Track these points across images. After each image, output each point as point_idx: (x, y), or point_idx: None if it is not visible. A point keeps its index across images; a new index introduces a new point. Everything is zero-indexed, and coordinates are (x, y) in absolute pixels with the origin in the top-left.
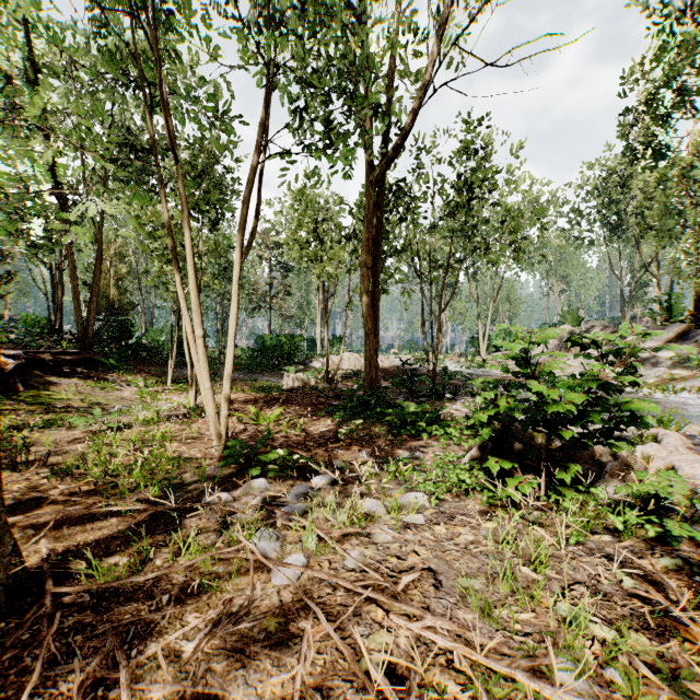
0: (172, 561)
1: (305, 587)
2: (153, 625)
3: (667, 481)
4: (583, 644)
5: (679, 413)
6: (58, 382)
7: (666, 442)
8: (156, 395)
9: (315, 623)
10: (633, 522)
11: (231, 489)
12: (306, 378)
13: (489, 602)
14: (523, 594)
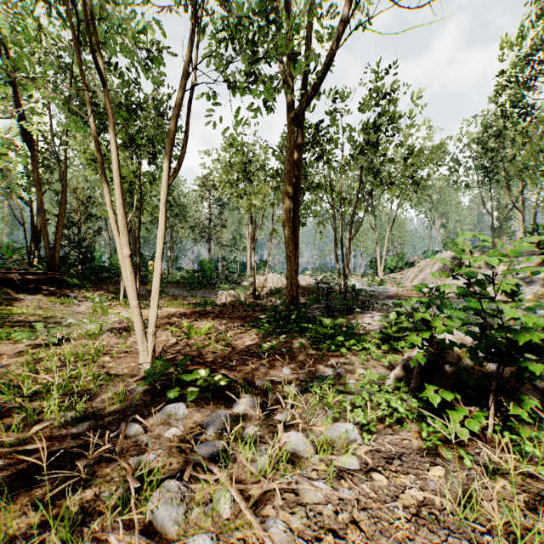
0: (36, 543)
1: None
2: None
3: None
4: None
5: None
6: (23, 298)
7: None
8: (108, 309)
9: None
10: None
11: (146, 415)
12: (237, 295)
13: None
14: None
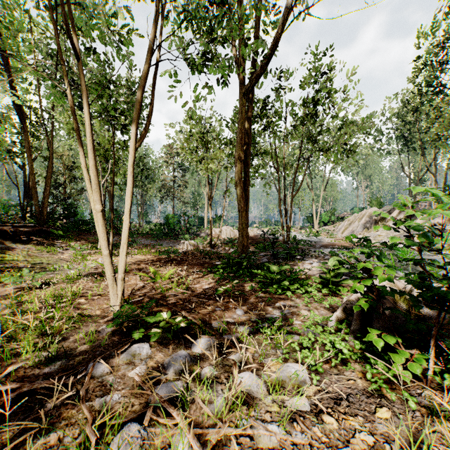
0: None
1: None
2: None
3: None
4: None
5: None
6: (15, 247)
7: None
8: (87, 256)
9: None
10: None
11: (113, 355)
12: (196, 244)
13: None
14: None
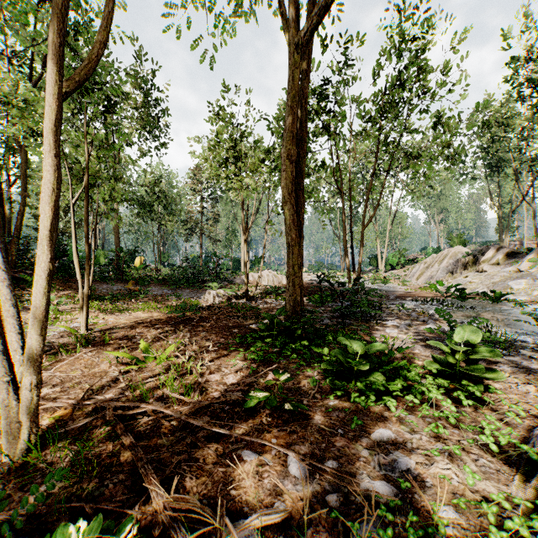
0: None
1: None
2: None
3: None
4: None
5: None
6: None
7: None
8: (60, 315)
9: None
10: None
11: None
12: (227, 295)
13: None
14: None
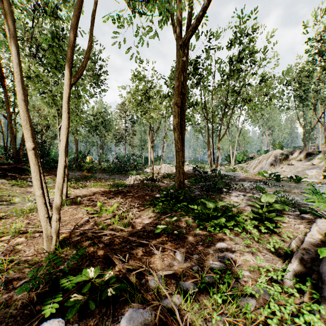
0: None
1: None
2: None
3: None
4: None
5: None
6: None
7: None
8: (50, 189)
9: None
10: None
11: None
12: (141, 178)
13: None
14: None
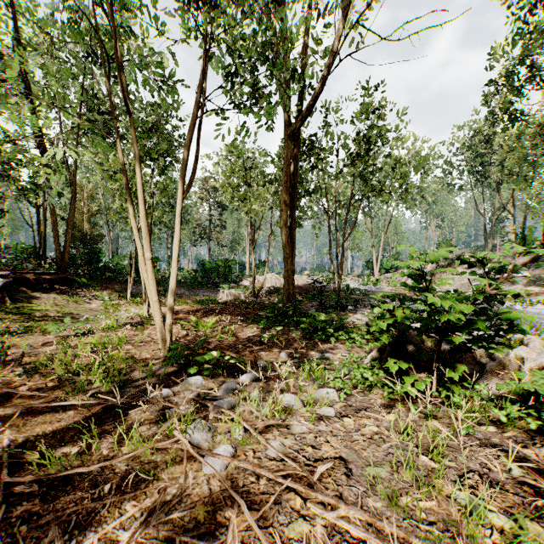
0: (117, 451)
1: (232, 476)
2: (94, 513)
3: (543, 380)
4: (484, 533)
5: (537, 322)
6: (39, 296)
7: (532, 345)
8: (118, 307)
9: (240, 512)
10: (515, 415)
11: (172, 385)
12: (237, 294)
13: (397, 493)
14: (426, 484)
